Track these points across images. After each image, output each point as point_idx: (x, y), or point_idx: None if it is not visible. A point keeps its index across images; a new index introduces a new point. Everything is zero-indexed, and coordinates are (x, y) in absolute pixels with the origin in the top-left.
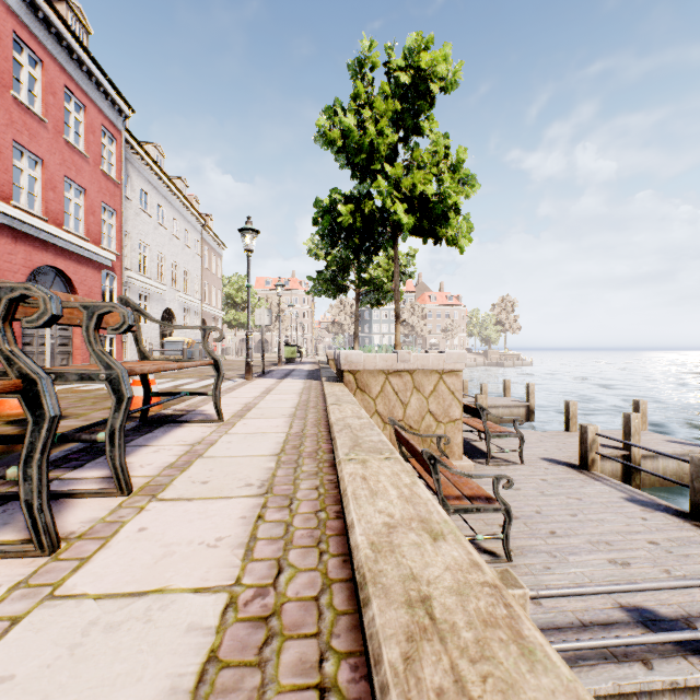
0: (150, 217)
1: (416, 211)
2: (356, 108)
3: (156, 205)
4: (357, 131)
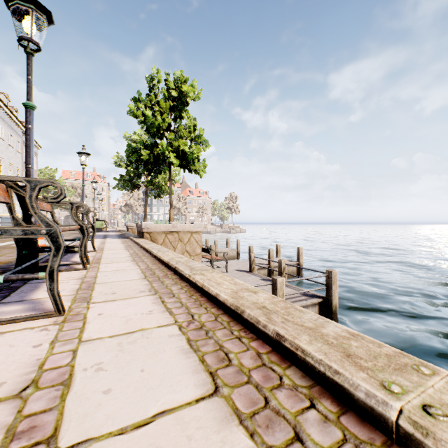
0: None
1: (180, 157)
2: (151, 105)
3: None
4: (151, 117)
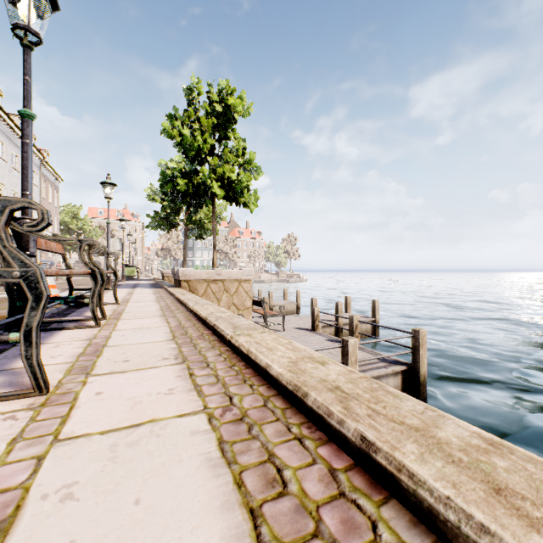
0: None
1: (225, 187)
2: (189, 123)
3: None
4: (190, 137)
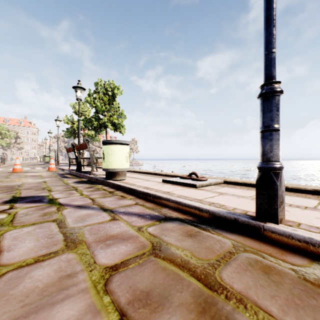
0: None
1: (113, 125)
2: (99, 100)
3: None
4: (100, 106)
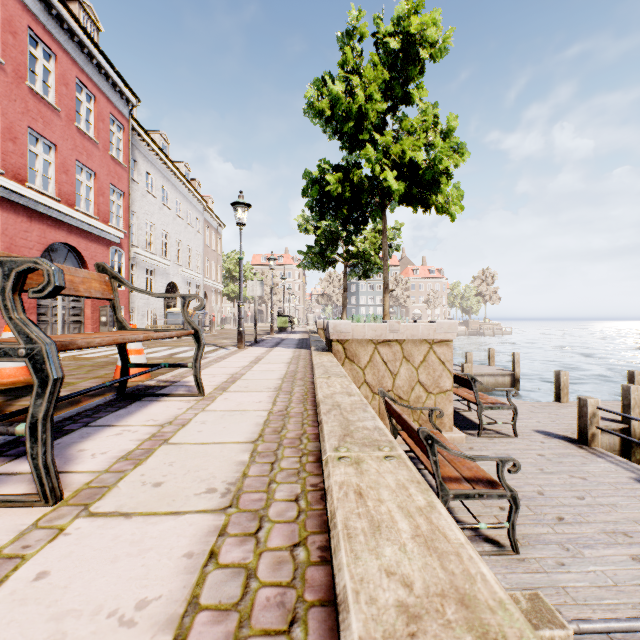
0: (155, 198)
1: (405, 179)
2: (344, 76)
3: (161, 187)
4: (345, 99)
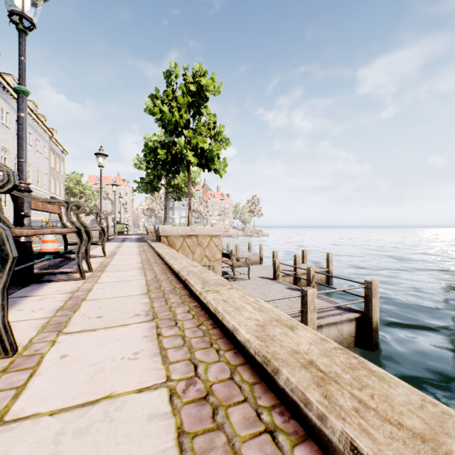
0: (9, 129)
1: (199, 155)
2: (168, 101)
3: (14, 120)
4: (168, 113)
